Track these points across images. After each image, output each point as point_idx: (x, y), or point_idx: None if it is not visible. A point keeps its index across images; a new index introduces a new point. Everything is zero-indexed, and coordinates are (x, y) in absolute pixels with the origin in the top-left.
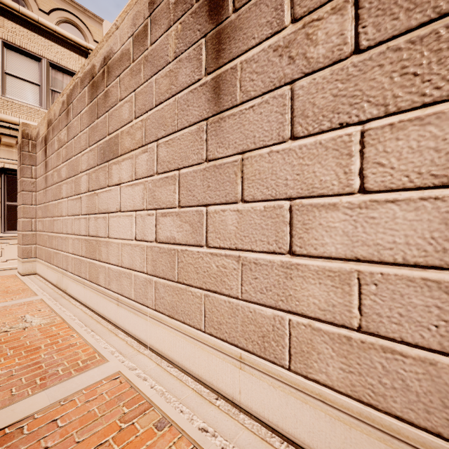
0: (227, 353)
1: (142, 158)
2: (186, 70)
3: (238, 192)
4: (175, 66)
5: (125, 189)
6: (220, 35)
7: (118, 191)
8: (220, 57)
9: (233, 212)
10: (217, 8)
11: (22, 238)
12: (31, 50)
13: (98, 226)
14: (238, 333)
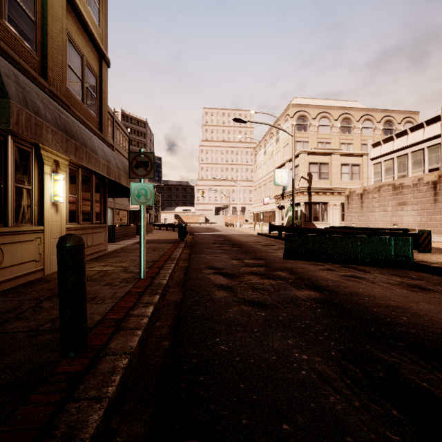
0: (437, 236)
1: (415, 207)
2: (428, 195)
3: (439, 214)
4: (425, 193)
5: (409, 212)
6: (436, 192)
7: (406, 212)
8: (436, 195)
9: (438, 217)
10: (435, 188)
11: (349, 224)
12: (347, 163)
13: (397, 219)
14: (439, 233)
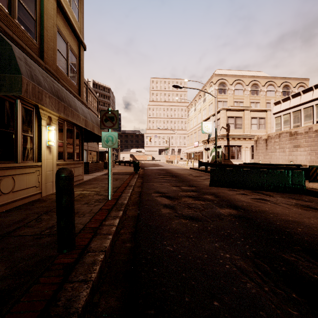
0: None
1: (306, 148)
2: (316, 140)
3: None
4: (314, 138)
5: (302, 152)
6: None
7: (299, 152)
8: None
9: None
10: None
11: (257, 161)
12: (255, 116)
13: (293, 158)
14: None
